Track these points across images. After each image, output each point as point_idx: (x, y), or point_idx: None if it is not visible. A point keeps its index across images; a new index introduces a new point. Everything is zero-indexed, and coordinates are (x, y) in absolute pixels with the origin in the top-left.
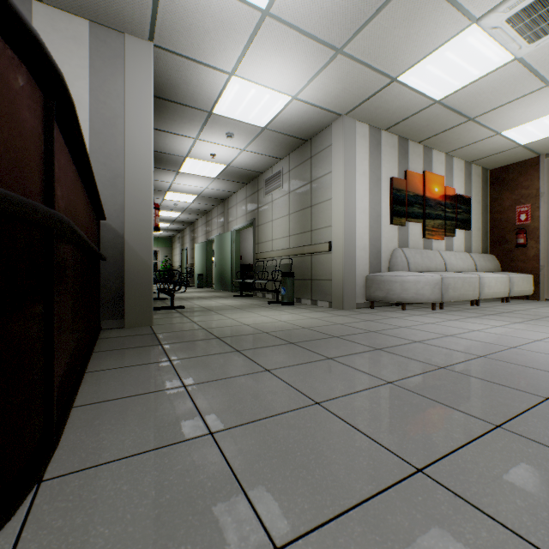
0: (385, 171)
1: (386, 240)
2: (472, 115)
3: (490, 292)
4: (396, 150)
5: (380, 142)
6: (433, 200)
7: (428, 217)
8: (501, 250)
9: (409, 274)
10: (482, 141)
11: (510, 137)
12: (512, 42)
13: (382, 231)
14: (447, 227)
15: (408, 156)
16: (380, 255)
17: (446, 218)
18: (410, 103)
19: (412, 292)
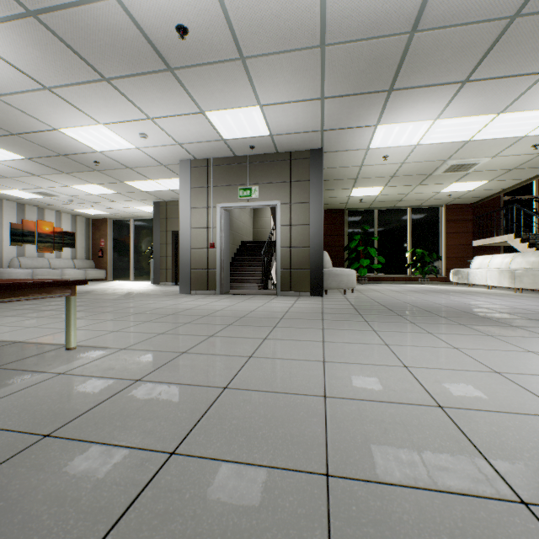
0: (7, 219)
1: (8, 253)
2: (51, 204)
3: (71, 277)
4: (16, 209)
5: (3, 205)
6: (45, 234)
7: (41, 242)
8: (96, 258)
9: (14, 270)
10: (70, 210)
11: (82, 212)
12: (39, 196)
13: (4, 248)
14: (56, 247)
15: (26, 212)
16: (3, 260)
17: (56, 242)
18: (12, 197)
19: (15, 277)
